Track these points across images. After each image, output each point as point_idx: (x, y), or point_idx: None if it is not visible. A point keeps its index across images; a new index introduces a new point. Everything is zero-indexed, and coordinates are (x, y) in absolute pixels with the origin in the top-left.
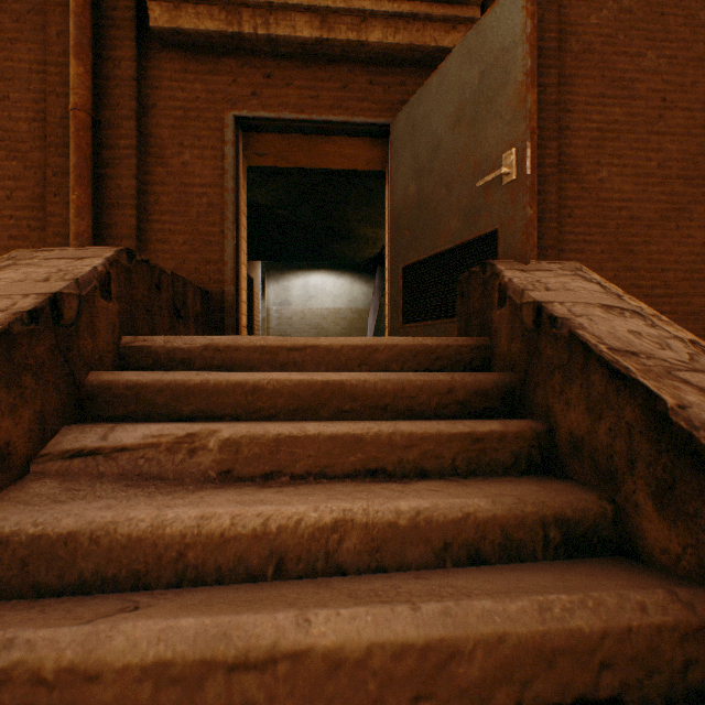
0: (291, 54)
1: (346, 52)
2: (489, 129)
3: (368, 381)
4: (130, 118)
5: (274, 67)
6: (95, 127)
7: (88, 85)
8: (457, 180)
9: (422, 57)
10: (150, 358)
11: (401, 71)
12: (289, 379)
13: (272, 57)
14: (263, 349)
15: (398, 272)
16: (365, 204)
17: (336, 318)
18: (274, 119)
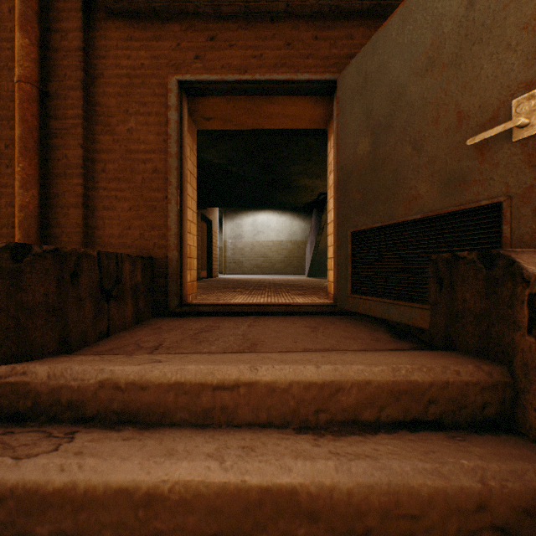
0: (234, 14)
1: (290, 7)
2: (485, 67)
3: (337, 488)
4: (76, 88)
5: (217, 29)
6: (43, 98)
7: (33, 56)
8: (429, 136)
9: (371, 7)
10: (28, 399)
11: (348, 23)
12: (204, 481)
13: (215, 19)
14: (180, 387)
15: (346, 236)
16: (305, 159)
17: (279, 249)
18: (217, 81)
